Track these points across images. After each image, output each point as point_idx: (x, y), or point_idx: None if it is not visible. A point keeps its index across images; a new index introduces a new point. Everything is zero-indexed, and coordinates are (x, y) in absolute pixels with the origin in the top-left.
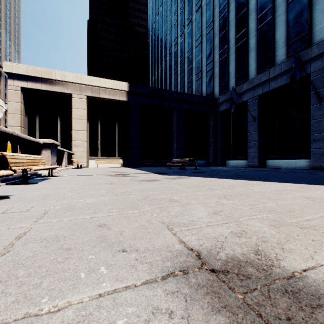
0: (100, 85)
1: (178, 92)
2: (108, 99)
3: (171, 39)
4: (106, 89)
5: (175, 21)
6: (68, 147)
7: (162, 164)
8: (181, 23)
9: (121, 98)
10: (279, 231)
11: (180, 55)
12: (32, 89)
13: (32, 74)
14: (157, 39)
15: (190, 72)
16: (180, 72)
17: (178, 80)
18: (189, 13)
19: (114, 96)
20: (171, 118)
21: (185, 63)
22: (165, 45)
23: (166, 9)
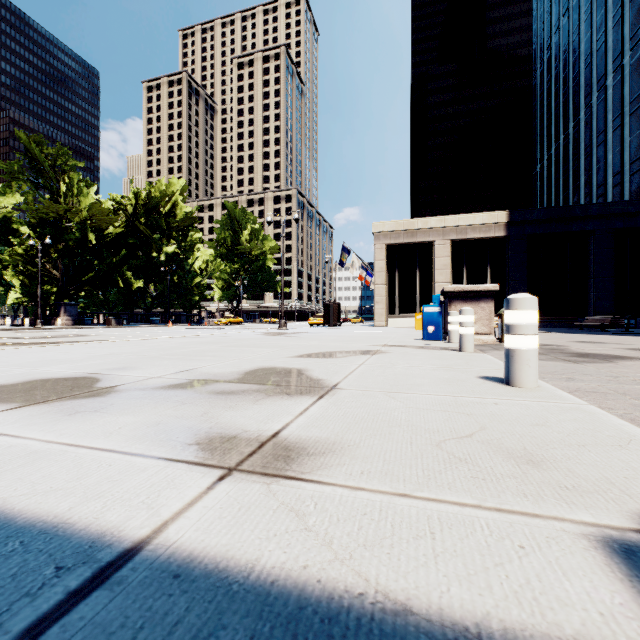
0: (468, 224)
1: (601, 203)
2: (477, 239)
3: (589, 79)
4: (475, 227)
5: (601, 44)
6: (427, 303)
7: (567, 325)
8: (616, 46)
9: (496, 234)
10: (609, 341)
11: (612, 110)
12: (394, 244)
13: (395, 229)
14: (555, 81)
15: (636, 143)
16: (612, 144)
17: (607, 159)
18: (635, 26)
19: (487, 234)
20: (587, 247)
21: (625, 125)
22: (575, 92)
23: (577, 21)
